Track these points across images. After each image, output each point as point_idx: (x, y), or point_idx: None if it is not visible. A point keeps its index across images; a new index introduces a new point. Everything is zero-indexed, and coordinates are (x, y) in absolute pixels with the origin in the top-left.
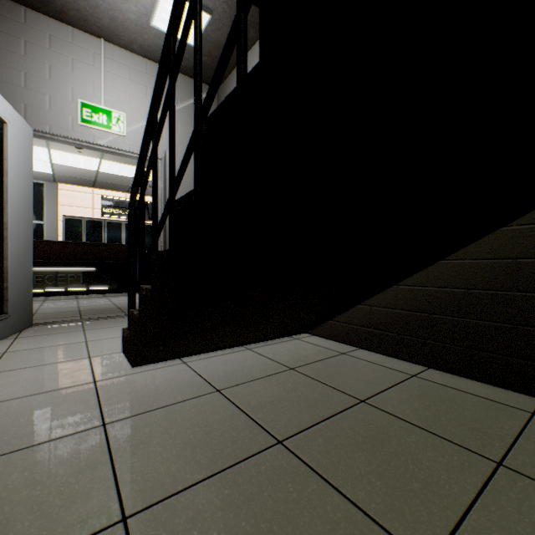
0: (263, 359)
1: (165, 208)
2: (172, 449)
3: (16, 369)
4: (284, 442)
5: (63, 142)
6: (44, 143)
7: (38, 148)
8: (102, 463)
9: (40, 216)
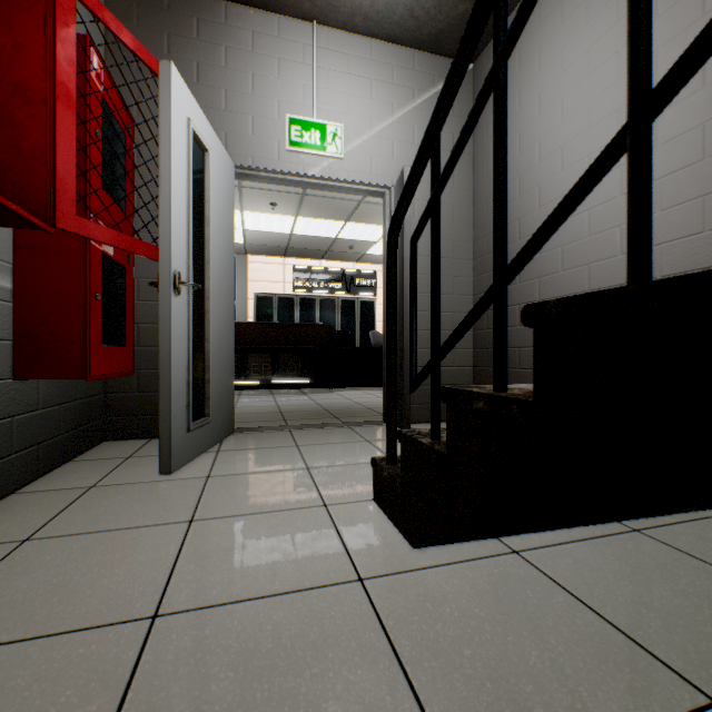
0: None
1: (591, 171)
2: None
3: (226, 517)
4: None
5: (267, 180)
6: (237, 204)
7: None
8: None
9: None
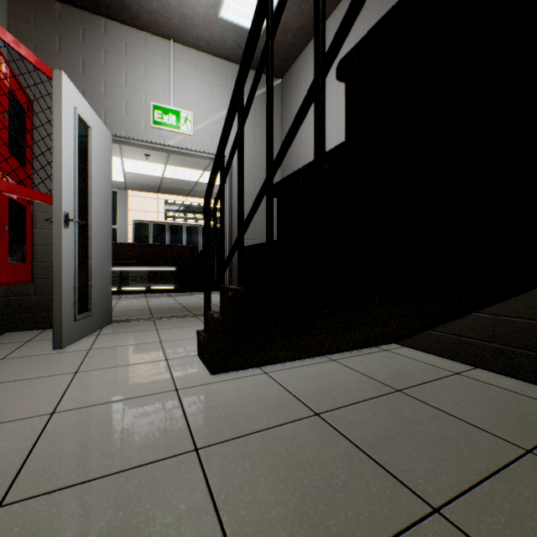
0: (356, 375)
1: (259, 193)
2: (287, 500)
3: (100, 369)
4: (443, 512)
5: (137, 146)
6: (118, 153)
7: (113, 158)
8: (204, 510)
9: (114, 222)
